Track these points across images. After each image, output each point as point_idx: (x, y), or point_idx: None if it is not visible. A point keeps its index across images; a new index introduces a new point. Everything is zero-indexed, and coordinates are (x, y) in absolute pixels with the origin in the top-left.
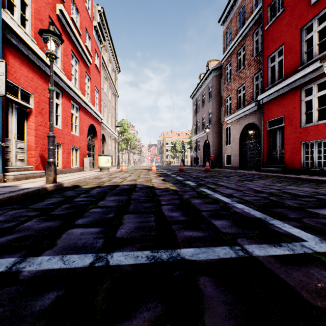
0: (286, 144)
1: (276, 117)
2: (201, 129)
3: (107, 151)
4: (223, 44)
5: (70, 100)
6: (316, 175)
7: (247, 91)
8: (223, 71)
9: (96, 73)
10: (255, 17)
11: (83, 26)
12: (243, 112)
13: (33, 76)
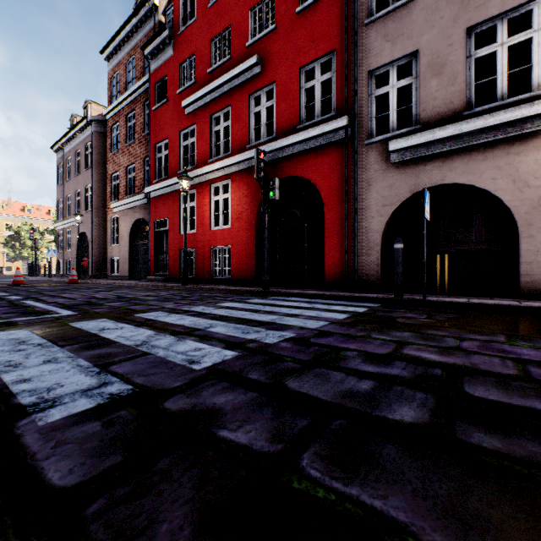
0: (170, 250)
1: (163, 219)
2: (74, 212)
3: None
4: (109, 91)
5: None
6: (189, 283)
7: (138, 175)
8: (109, 131)
9: None
10: (146, 85)
11: None
12: (133, 201)
13: None
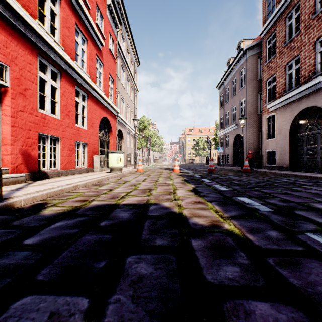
0: None
1: None
2: (230, 122)
3: (125, 149)
4: (262, 13)
5: (73, 84)
6: None
7: (304, 65)
8: (263, 46)
9: (111, 60)
10: None
11: (93, 0)
12: (297, 93)
13: (9, 41)
